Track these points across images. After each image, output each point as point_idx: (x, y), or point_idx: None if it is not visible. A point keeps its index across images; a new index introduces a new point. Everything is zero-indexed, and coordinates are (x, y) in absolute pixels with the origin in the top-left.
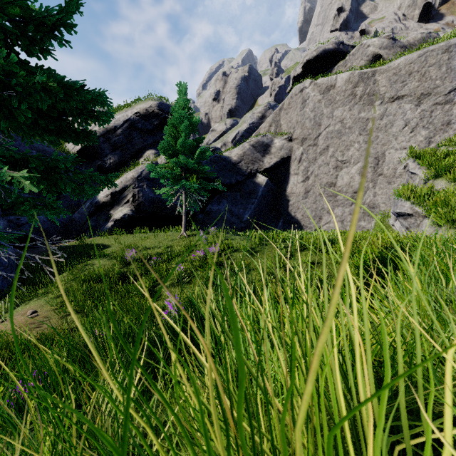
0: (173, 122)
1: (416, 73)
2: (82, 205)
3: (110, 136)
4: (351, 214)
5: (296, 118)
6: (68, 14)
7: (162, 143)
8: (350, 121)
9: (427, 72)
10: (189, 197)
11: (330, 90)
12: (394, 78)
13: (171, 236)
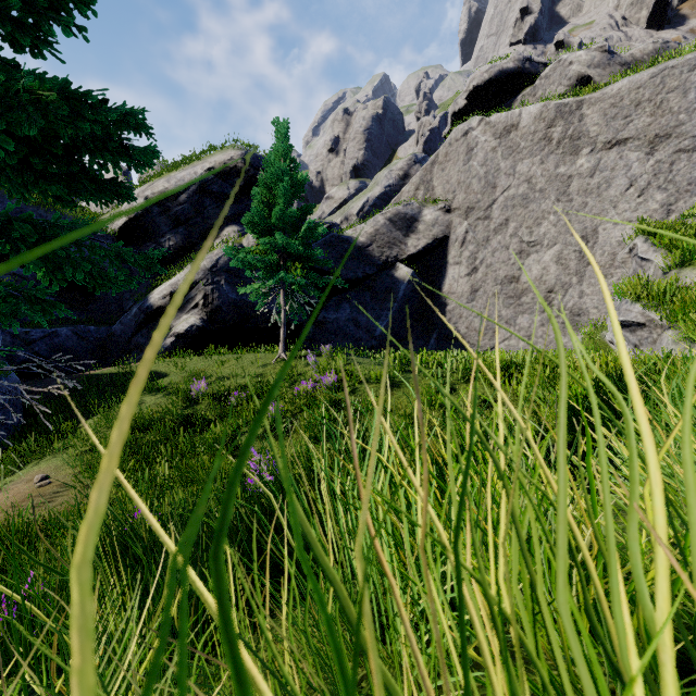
0: (266, 181)
1: (647, 102)
2: (126, 312)
3: (170, 205)
4: (544, 326)
5: (457, 177)
6: None
7: (248, 214)
8: (542, 180)
9: (665, 101)
10: (291, 298)
11: (510, 132)
12: (612, 111)
13: (262, 360)
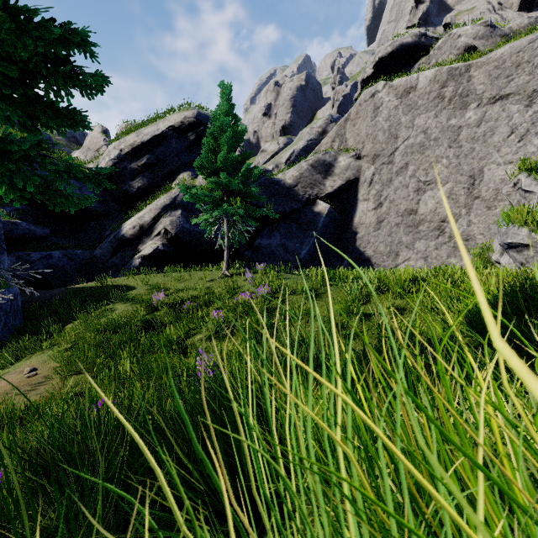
0: (213, 133)
1: (526, 63)
2: (105, 239)
3: (138, 155)
4: (438, 249)
5: (365, 130)
6: None
7: (198, 159)
8: (436, 131)
9: None
10: (233, 226)
11: (409, 92)
12: (495, 72)
13: (210, 276)
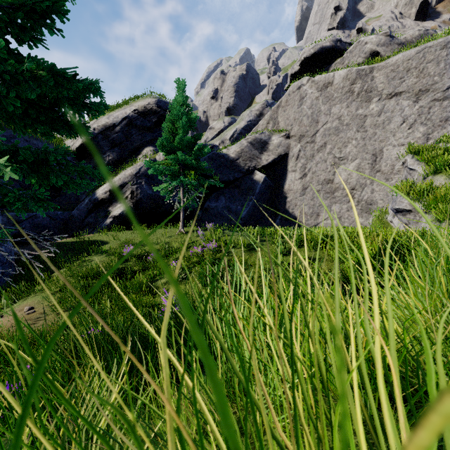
0: (171, 118)
1: (414, 69)
2: (81, 202)
3: (109, 133)
4: (349, 211)
5: (293, 115)
6: (60, 1)
7: (160, 140)
8: (347, 118)
9: (425, 68)
10: (187, 193)
11: (327, 87)
12: (392, 74)
13: (169, 233)
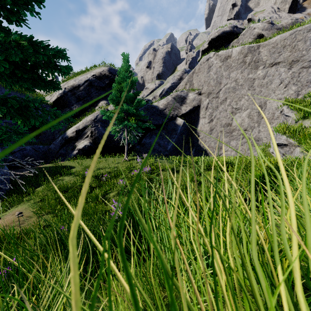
0: (118, 81)
1: (288, 46)
2: (56, 139)
3: (75, 91)
4: (242, 145)
5: (203, 79)
6: None
7: (110, 95)
8: (241, 80)
9: (296, 45)
10: (130, 133)
11: (227, 59)
12: (273, 50)
13: (117, 160)
